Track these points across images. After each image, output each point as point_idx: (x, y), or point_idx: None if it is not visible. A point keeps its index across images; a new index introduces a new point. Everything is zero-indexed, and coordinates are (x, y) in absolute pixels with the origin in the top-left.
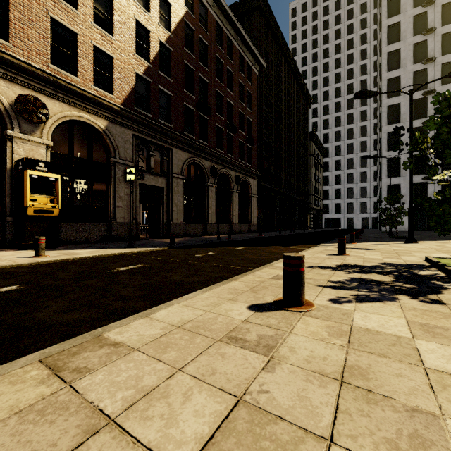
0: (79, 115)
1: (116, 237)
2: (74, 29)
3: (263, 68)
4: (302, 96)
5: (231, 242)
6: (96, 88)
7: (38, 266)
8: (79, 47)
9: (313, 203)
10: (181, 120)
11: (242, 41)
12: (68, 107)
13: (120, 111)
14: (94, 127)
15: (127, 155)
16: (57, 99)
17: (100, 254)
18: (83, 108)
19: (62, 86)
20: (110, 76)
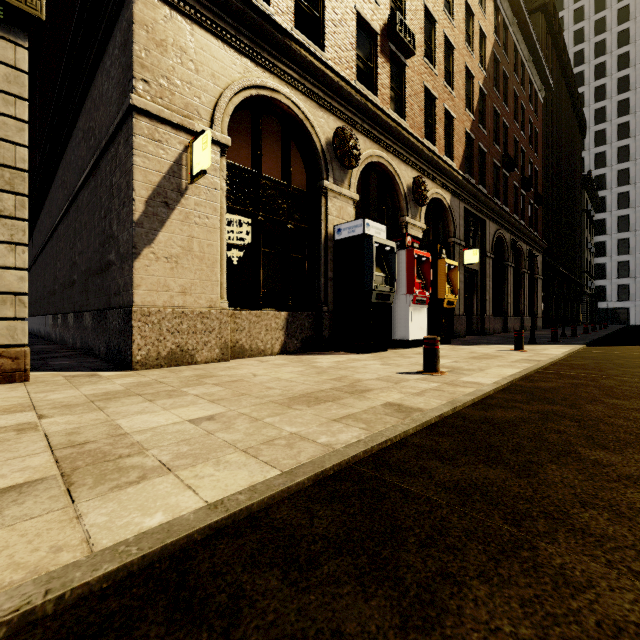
0: (437, 191)
1: (455, 332)
2: (435, 94)
3: (551, 92)
4: (575, 123)
5: (604, 340)
6: (445, 158)
7: (583, 358)
8: (436, 113)
9: (586, 285)
10: (491, 182)
11: (533, 61)
12: (431, 184)
13: (461, 181)
14: (440, 204)
15: (460, 233)
16: (427, 176)
17: (563, 349)
18: (439, 183)
19: (433, 161)
20: (449, 141)
